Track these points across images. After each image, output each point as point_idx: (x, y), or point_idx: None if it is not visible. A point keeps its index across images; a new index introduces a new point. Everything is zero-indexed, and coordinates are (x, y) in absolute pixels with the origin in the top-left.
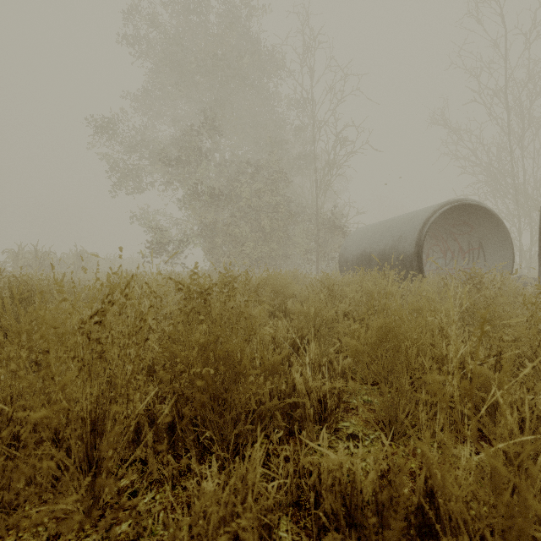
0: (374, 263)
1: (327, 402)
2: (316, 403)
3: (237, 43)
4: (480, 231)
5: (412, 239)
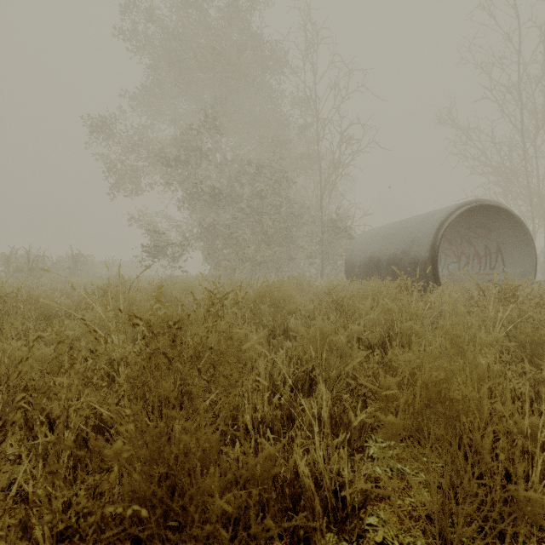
0: (384, 268)
1: (346, 496)
2: (329, 495)
3: (238, 38)
4: (499, 234)
5: (426, 243)
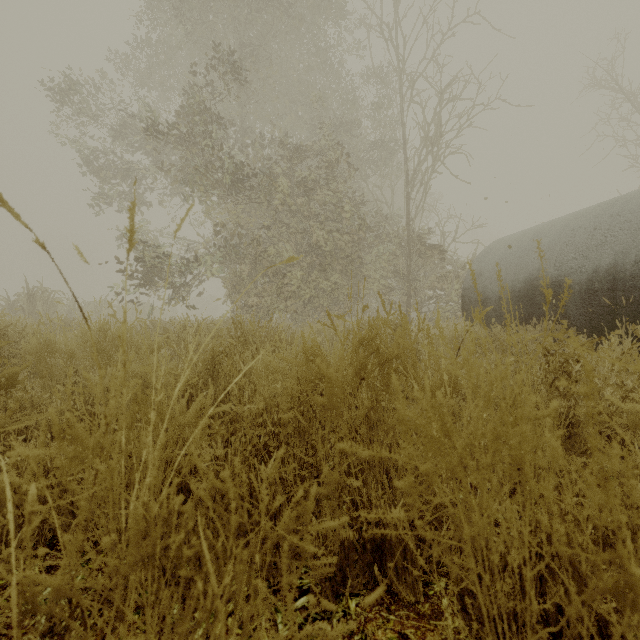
0: (576, 300)
1: None
2: None
3: None
4: None
5: None
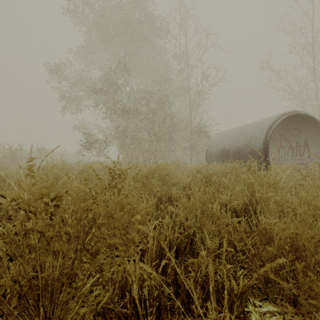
0: (231, 156)
1: None
2: None
3: (139, 16)
4: (306, 133)
5: (260, 139)
